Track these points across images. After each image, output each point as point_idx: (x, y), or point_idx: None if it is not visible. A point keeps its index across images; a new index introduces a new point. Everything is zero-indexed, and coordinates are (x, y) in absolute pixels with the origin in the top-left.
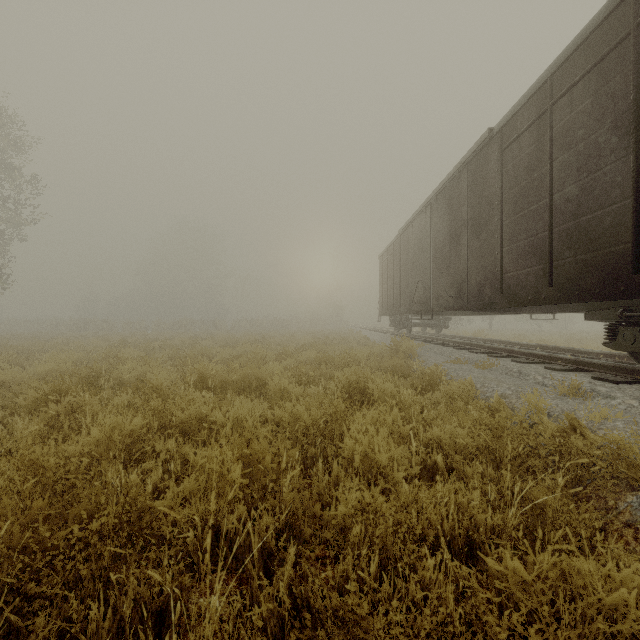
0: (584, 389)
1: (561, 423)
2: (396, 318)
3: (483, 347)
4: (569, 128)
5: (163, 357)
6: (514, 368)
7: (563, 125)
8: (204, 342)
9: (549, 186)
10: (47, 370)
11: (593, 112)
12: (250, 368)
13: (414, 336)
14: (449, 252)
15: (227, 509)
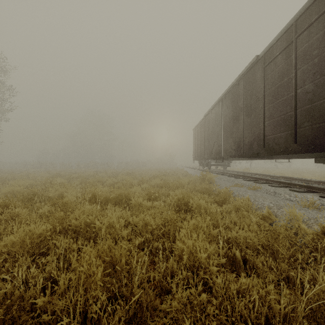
0: (318, 204)
1: (315, 229)
2: (202, 161)
3: (251, 177)
4: (307, 50)
5: (77, 183)
6: (271, 190)
7: (303, 49)
8: (100, 174)
9: (294, 85)
10: (9, 191)
11: (324, 39)
12: (122, 190)
13: (212, 171)
14: (232, 125)
15: (92, 301)
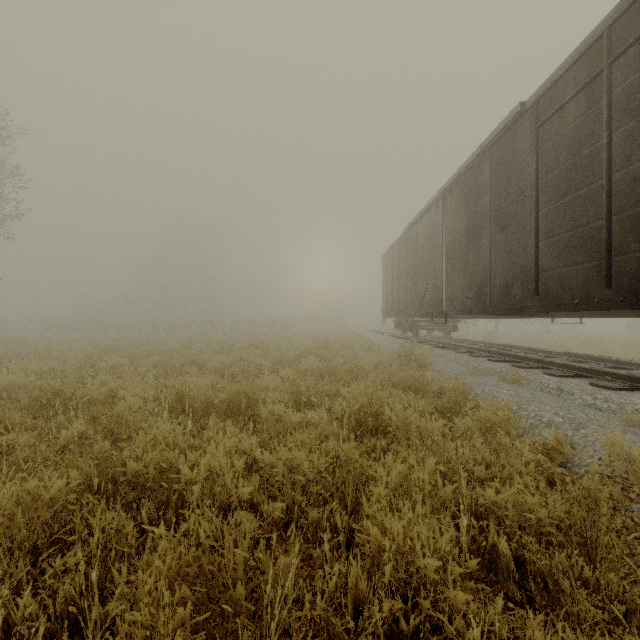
0: None
1: None
2: (401, 320)
3: (504, 355)
4: (637, 88)
5: (148, 365)
6: (551, 383)
7: (628, 86)
8: (197, 346)
9: (607, 164)
10: (4, 385)
11: None
12: (239, 385)
13: (421, 340)
14: (466, 249)
15: None
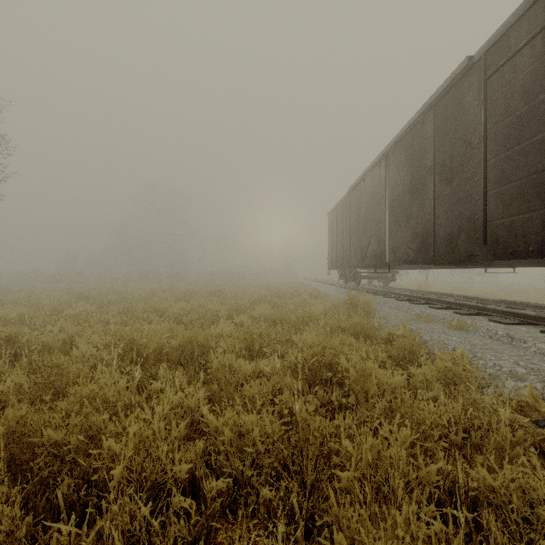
0: None
1: None
2: (345, 271)
3: (444, 302)
4: None
5: (113, 312)
6: (499, 331)
7: None
8: (162, 294)
9: None
10: None
11: None
12: (193, 332)
13: (363, 289)
14: (409, 203)
15: None
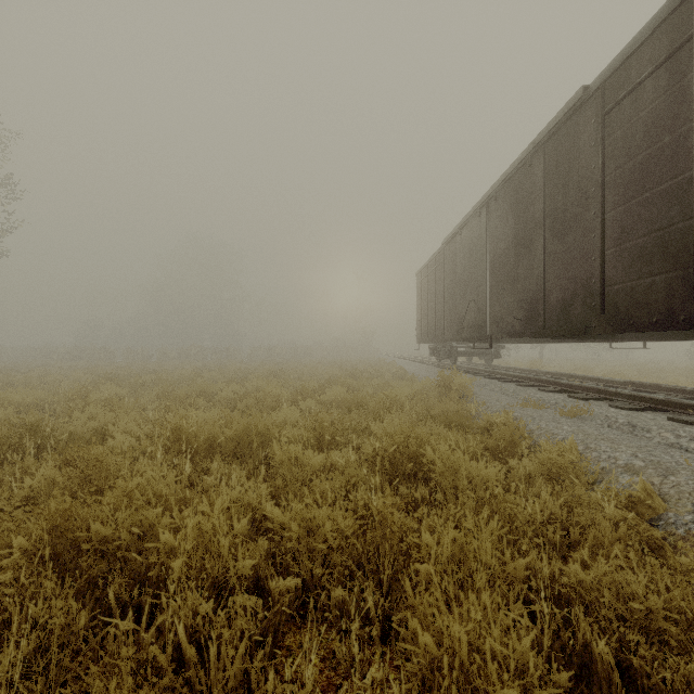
0: None
1: None
2: (438, 346)
3: (557, 384)
4: None
5: (150, 396)
6: (620, 418)
7: None
8: (209, 375)
9: None
10: None
11: None
12: (251, 419)
13: (460, 367)
14: (515, 262)
15: None
